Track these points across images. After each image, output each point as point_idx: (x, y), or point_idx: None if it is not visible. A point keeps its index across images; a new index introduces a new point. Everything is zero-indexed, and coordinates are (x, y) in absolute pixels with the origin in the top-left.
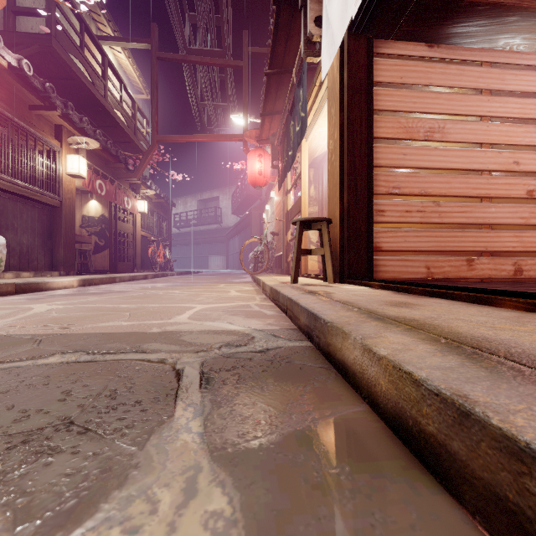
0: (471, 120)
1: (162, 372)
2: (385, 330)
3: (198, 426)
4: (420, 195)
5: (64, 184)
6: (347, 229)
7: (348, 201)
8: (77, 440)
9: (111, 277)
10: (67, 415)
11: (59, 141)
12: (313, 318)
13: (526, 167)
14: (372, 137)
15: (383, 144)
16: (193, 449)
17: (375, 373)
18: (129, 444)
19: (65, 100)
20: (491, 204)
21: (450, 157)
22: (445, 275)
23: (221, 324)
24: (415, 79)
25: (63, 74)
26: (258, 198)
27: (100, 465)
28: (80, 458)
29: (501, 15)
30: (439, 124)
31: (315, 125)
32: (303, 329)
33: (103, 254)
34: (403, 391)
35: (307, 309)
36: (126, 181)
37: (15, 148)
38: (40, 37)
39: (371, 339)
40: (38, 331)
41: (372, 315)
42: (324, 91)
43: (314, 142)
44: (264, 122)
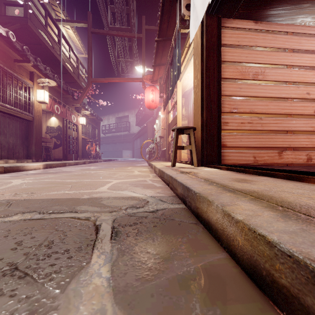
0: (280, 67)
1: (86, 227)
2: (237, 199)
3: (107, 271)
4: (250, 113)
5: (35, 107)
6: (205, 134)
7: (206, 116)
8: (16, 283)
9: (63, 163)
10: (14, 262)
11: (32, 81)
12: (186, 190)
13: (314, 96)
14: (220, 78)
15: (227, 82)
16: (101, 292)
17: (233, 232)
18: (54, 287)
19: (35, 56)
20: (292, 119)
21: (268, 89)
22: (265, 161)
23: (128, 192)
24: (247, 42)
25: (34, 41)
26: (151, 116)
27: (28, 307)
28: (15, 301)
29: (299, 3)
30: (261, 70)
31: (185, 71)
32: (180, 196)
33: (59, 149)
34: (257, 248)
35: (182, 183)
36: (72, 105)
37: (5, 85)
38: (20, 19)
39: (228, 206)
40: (11, 197)
41: (225, 188)
42: (191, 50)
43: (185, 82)
44: (155, 70)
